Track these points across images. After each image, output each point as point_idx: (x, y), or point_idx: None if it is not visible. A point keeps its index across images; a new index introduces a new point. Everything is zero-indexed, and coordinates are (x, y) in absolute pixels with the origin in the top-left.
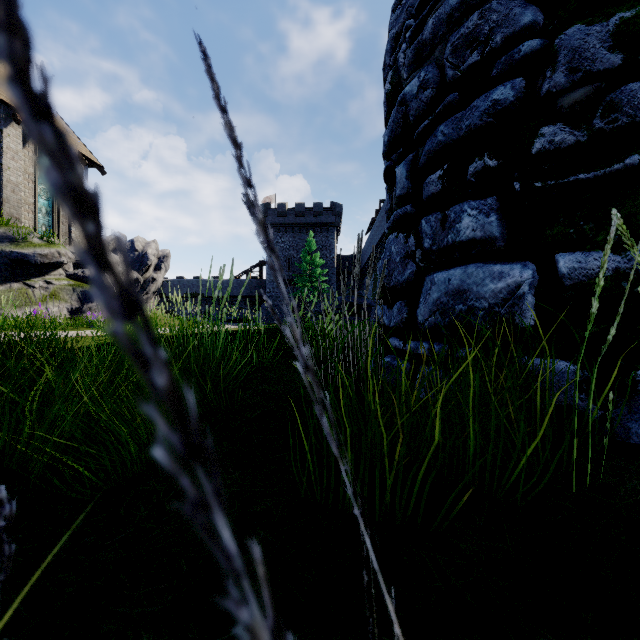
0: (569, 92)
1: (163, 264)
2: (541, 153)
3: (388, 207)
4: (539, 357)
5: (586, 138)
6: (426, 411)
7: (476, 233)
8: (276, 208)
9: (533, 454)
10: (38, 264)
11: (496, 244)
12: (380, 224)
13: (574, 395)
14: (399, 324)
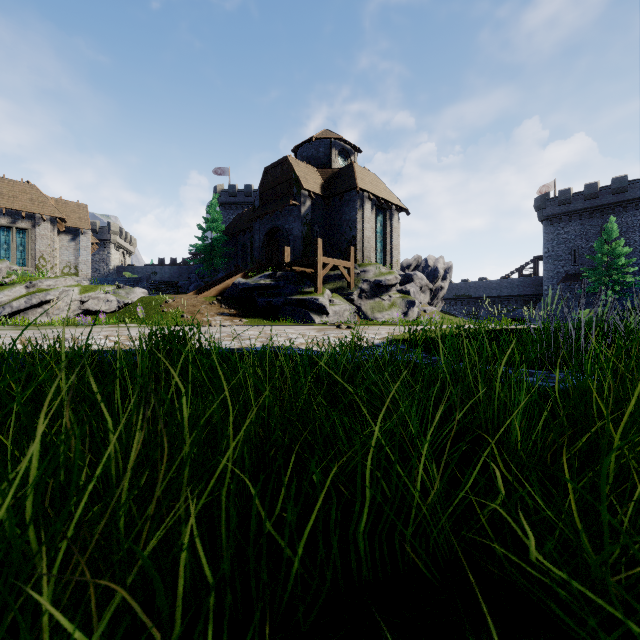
0: None
1: (448, 274)
2: None
3: None
4: None
5: None
6: None
7: None
8: (556, 197)
9: None
10: (386, 286)
11: None
12: None
13: None
14: None
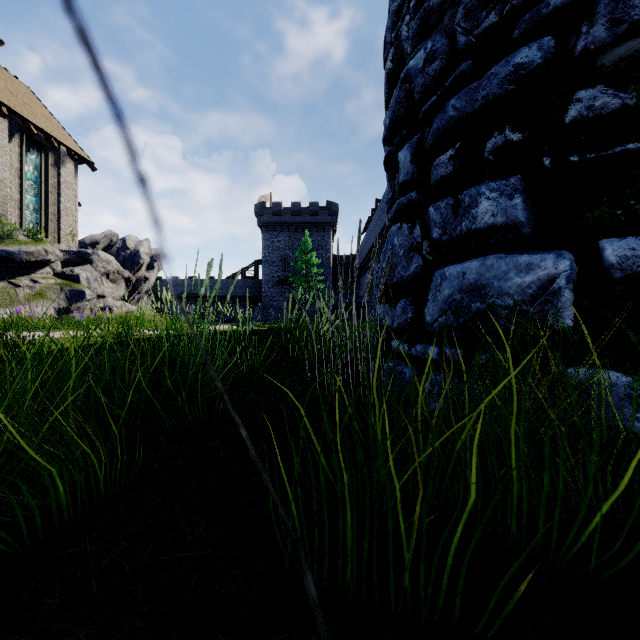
0: (611, 48)
1: (156, 263)
2: (577, 122)
3: (389, 196)
4: (585, 367)
5: (635, 100)
6: (452, 440)
7: (497, 218)
8: (272, 207)
9: (592, 497)
10: (24, 262)
11: (522, 231)
12: (376, 223)
13: (634, 415)
14: (403, 325)
